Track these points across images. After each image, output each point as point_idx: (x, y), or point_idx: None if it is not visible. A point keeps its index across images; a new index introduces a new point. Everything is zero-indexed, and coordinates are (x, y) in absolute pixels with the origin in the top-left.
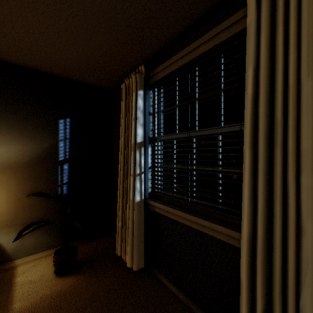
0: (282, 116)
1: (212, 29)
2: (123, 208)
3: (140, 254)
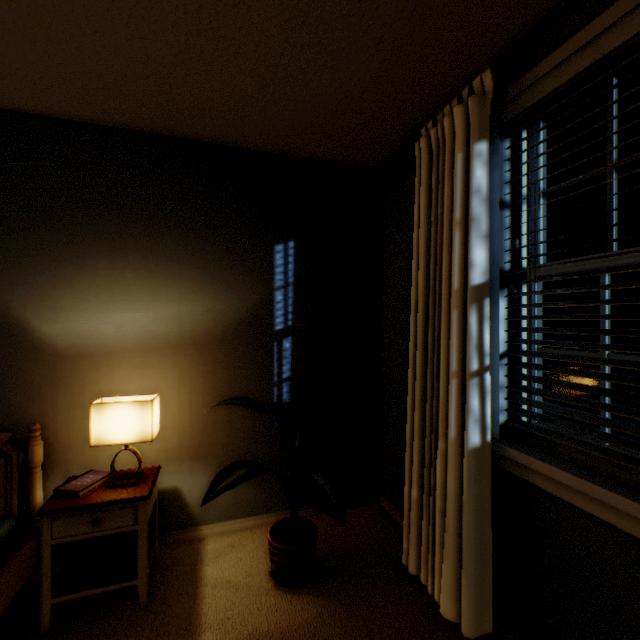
0: None
1: None
2: (422, 453)
3: (480, 594)
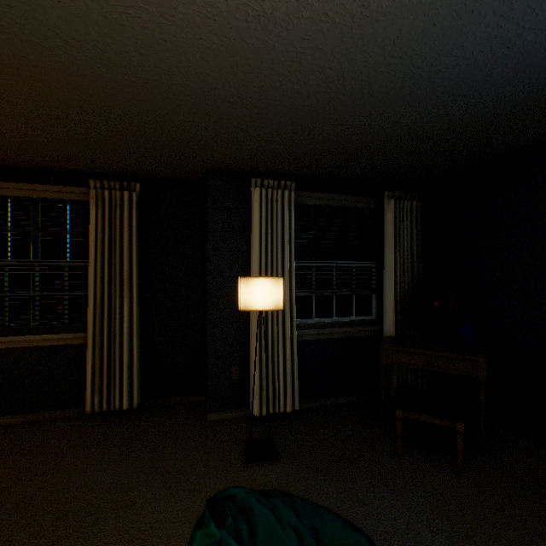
0: (109, 264)
1: (62, 185)
2: None
3: None
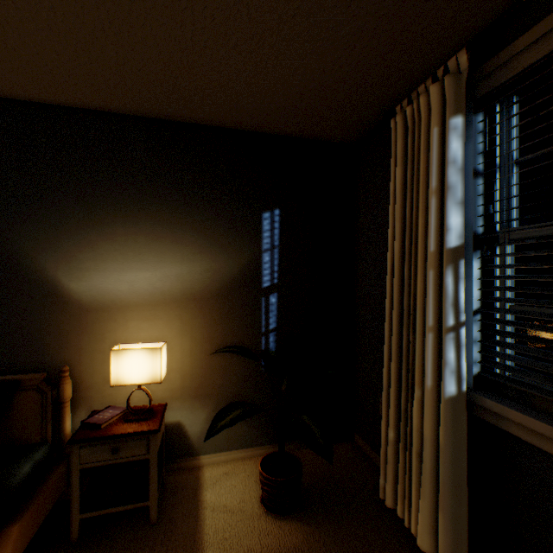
0: None
1: None
2: (398, 399)
3: (456, 531)
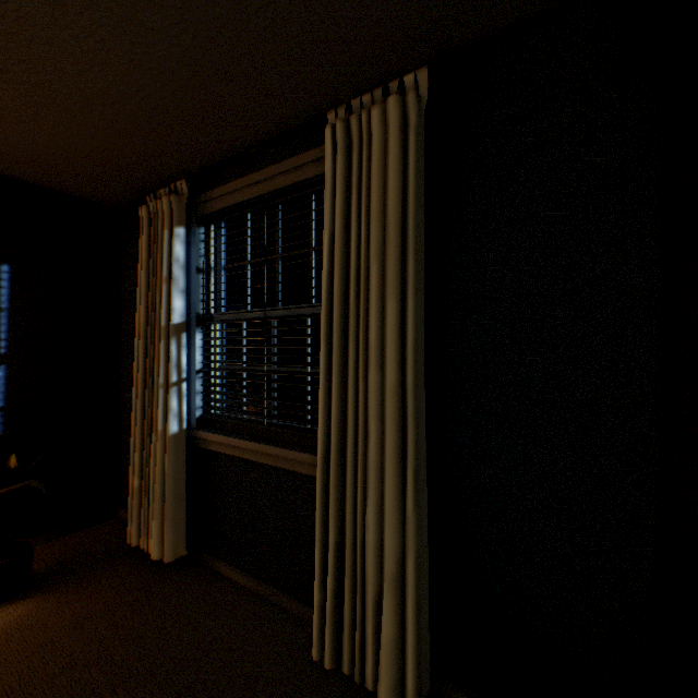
0: (357, 302)
1: (296, 156)
2: (144, 451)
3: (178, 531)
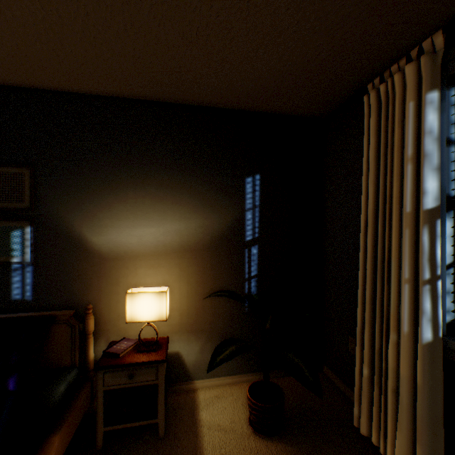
0: None
1: None
2: (371, 341)
3: None
